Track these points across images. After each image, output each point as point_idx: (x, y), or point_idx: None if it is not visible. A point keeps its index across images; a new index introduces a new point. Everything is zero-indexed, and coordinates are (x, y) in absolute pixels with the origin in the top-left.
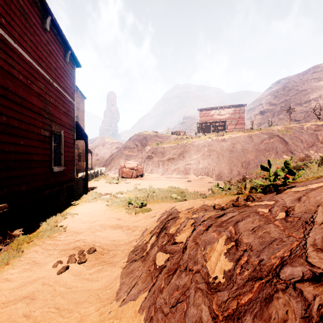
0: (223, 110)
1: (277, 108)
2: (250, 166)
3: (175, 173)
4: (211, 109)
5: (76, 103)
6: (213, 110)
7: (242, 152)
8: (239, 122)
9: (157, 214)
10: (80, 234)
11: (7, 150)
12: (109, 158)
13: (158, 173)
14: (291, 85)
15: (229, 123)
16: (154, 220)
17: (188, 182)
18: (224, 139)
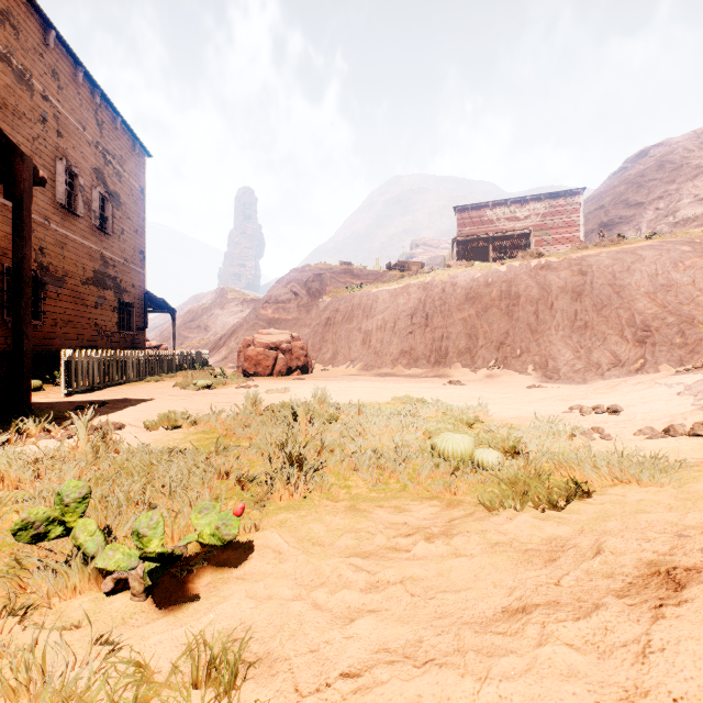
0: (522, 206)
1: (646, 213)
2: (653, 335)
3: (403, 364)
4: (490, 206)
5: (112, 156)
6: (494, 209)
7: (616, 296)
8: (566, 238)
9: None
10: None
11: None
12: (227, 331)
13: (352, 364)
14: (681, 156)
15: (537, 240)
16: None
17: (456, 385)
18: (549, 262)
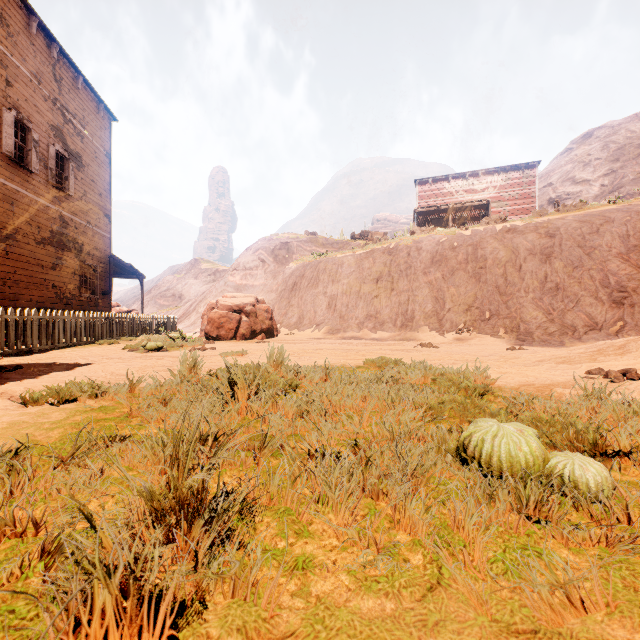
0: (480, 179)
1: (592, 190)
2: (631, 295)
3: (369, 327)
4: (449, 179)
5: (73, 115)
6: (453, 181)
7: (587, 257)
8: (522, 209)
9: None
10: None
11: None
12: (198, 297)
13: (318, 328)
14: (624, 136)
15: (494, 211)
16: None
17: (429, 348)
18: (514, 226)
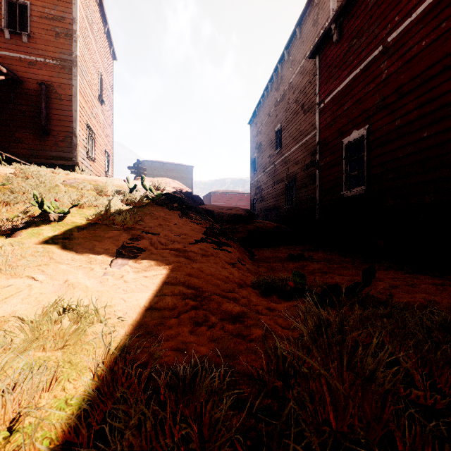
0: None
1: None
2: None
3: None
4: None
5: None
6: None
7: None
8: None
9: (233, 258)
10: (345, 268)
11: (400, 156)
12: None
13: None
14: None
15: None
16: (237, 252)
17: None
18: None
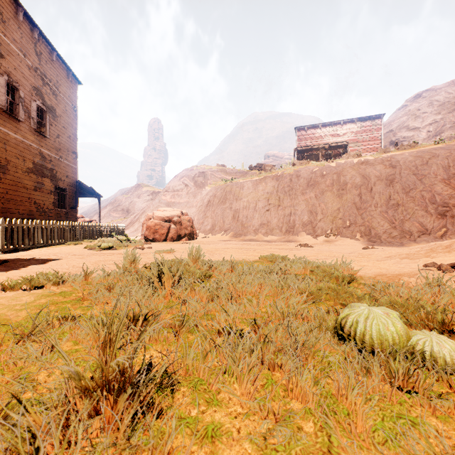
0: (342, 127)
1: (421, 134)
2: (451, 209)
3: (262, 233)
4: (319, 127)
5: (49, 79)
6: (322, 128)
7: (419, 182)
8: (371, 148)
9: None
10: None
11: None
12: (140, 211)
13: (226, 233)
14: (444, 97)
15: (352, 149)
16: None
17: (306, 247)
18: (367, 159)
